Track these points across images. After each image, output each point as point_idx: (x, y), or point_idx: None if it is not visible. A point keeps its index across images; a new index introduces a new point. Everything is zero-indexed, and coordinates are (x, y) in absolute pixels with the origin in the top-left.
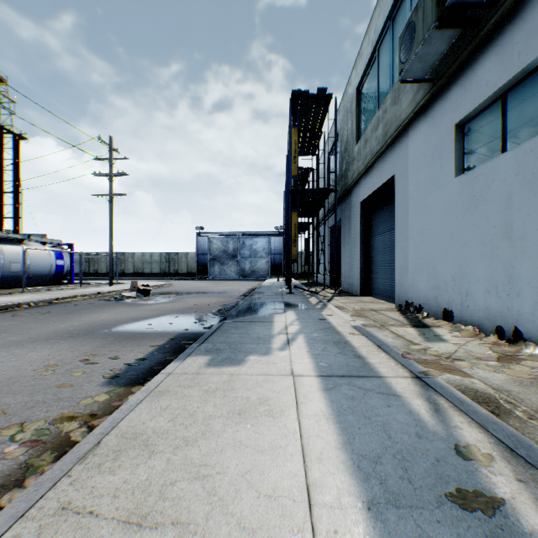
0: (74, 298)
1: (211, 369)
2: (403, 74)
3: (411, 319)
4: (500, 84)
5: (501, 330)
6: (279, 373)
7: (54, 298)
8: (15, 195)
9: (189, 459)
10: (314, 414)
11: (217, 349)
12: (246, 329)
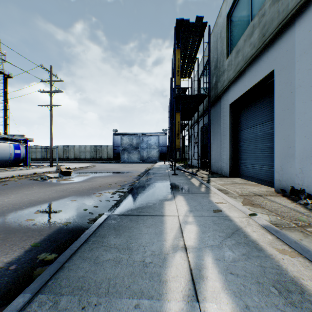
0: (11, 177)
1: None
2: None
3: None
4: None
5: None
6: None
7: None
8: (4, 111)
9: None
10: None
11: None
12: (130, 236)
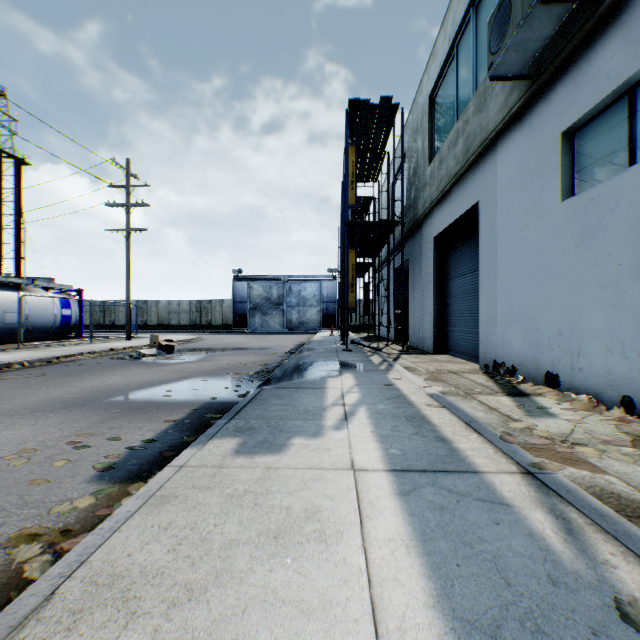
0: (80, 355)
1: (240, 459)
2: (493, 68)
3: (503, 385)
4: (628, 74)
5: (629, 402)
6: (334, 466)
7: (54, 357)
8: (17, 231)
9: (190, 629)
10: (388, 538)
11: (250, 427)
12: (291, 399)
